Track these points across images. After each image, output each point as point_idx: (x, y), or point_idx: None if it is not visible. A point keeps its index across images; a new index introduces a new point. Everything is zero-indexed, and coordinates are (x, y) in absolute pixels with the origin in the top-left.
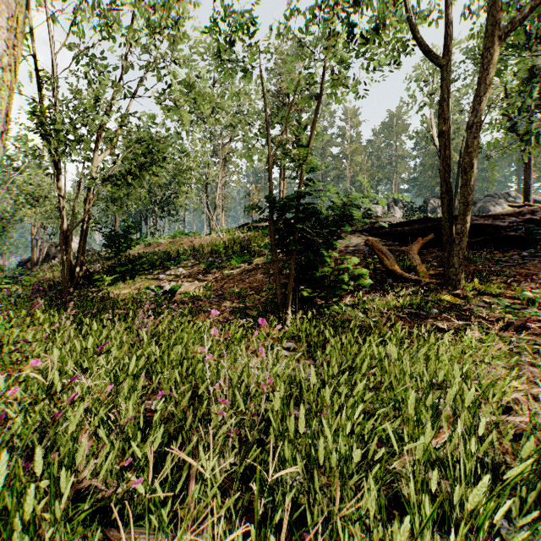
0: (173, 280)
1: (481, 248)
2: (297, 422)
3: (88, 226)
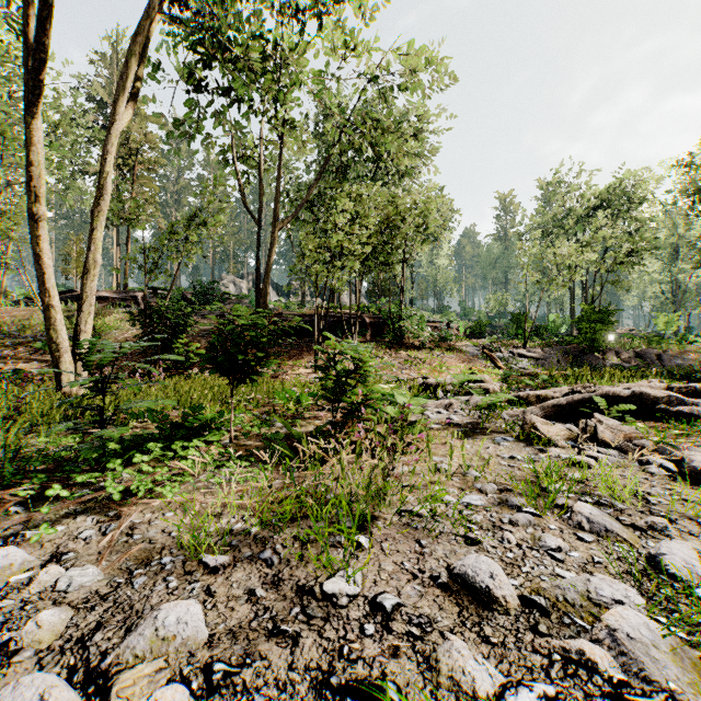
0: None
1: (290, 336)
2: None
3: None
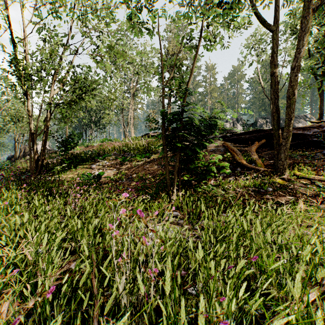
0: (101, 168)
1: (295, 148)
2: (184, 281)
3: (47, 135)
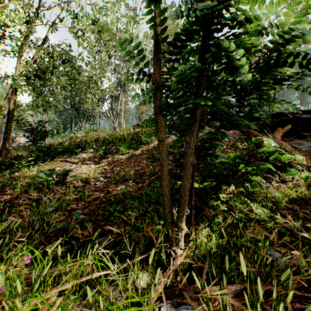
0: (75, 163)
1: None
2: None
3: (12, 121)
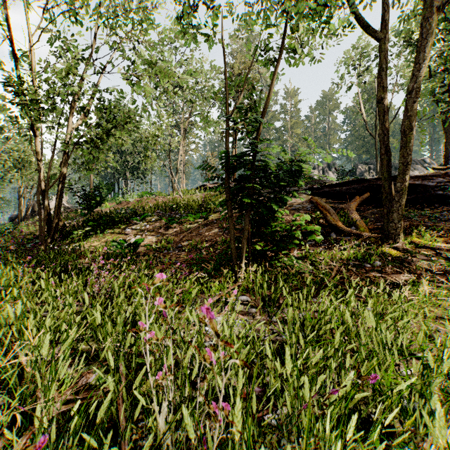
0: (138, 233)
1: (412, 206)
2: (259, 403)
3: (64, 186)
